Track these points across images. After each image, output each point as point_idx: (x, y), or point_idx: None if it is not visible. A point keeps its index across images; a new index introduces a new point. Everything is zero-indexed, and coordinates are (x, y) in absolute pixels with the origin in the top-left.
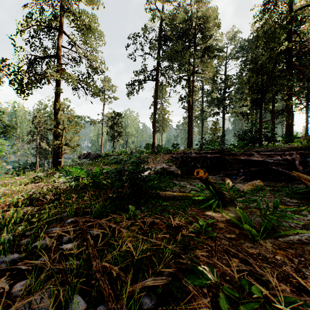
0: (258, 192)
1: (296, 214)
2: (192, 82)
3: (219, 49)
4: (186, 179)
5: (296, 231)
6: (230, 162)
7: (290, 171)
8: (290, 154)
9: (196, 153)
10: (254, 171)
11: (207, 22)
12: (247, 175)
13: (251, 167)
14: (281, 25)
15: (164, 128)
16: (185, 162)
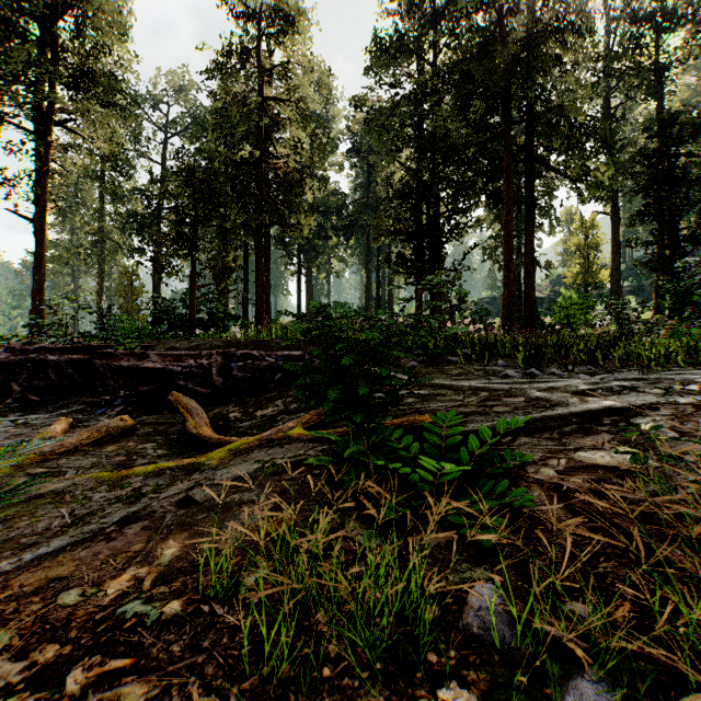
0: (113, 443)
1: None
2: (45, 145)
3: (125, 92)
4: None
5: None
6: (103, 374)
7: (206, 387)
8: (210, 356)
9: (15, 350)
10: (147, 393)
11: (89, 2)
12: (132, 403)
13: (143, 384)
14: (244, 110)
15: None
16: None
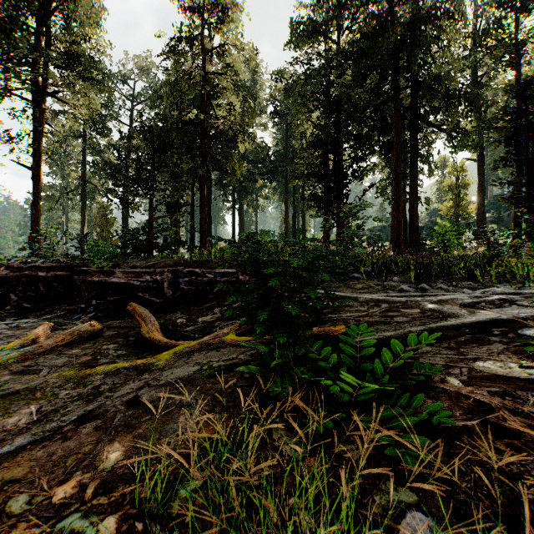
0: (83, 344)
1: None
2: (40, 111)
3: (100, 69)
4: None
5: None
6: (80, 287)
7: (159, 298)
8: (162, 273)
9: (13, 268)
10: (113, 302)
11: (73, 1)
12: (101, 310)
13: (110, 295)
14: (191, 82)
15: None
16: None
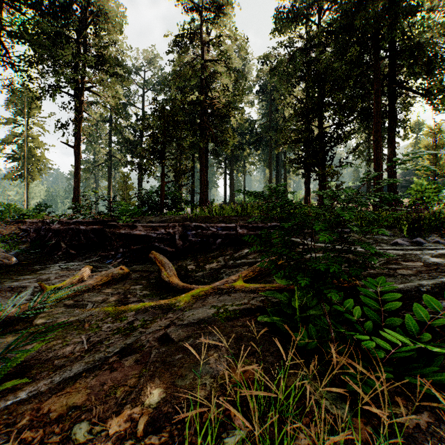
0: (115, 284)
1: (14, 352)
2: (79, 103)
3: (123, 66)
4: (6, 277)
5: (4, 386)
6: (110, 238)
7: (172, 247)
8: (174, 227)
9: (62, 223)
10: (135, 250)
11: (103, 15)
12: (127, 257)
13: (133, 244)
14: (192, 70)
15: (34, 173)
16: (44, 239)
